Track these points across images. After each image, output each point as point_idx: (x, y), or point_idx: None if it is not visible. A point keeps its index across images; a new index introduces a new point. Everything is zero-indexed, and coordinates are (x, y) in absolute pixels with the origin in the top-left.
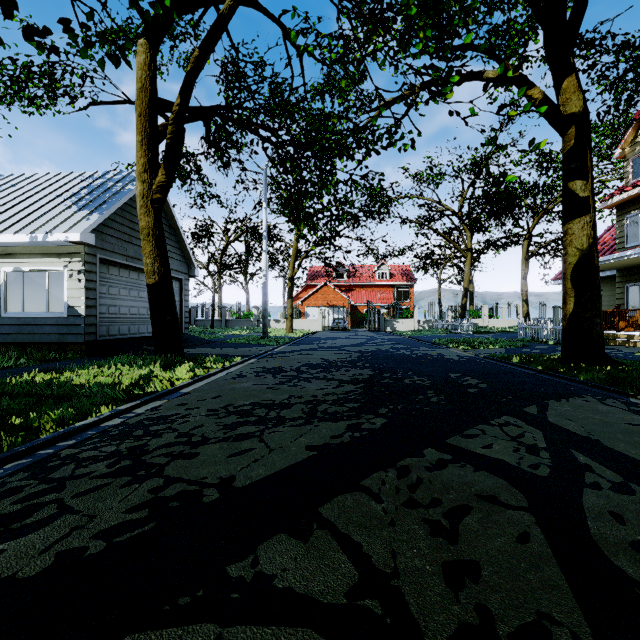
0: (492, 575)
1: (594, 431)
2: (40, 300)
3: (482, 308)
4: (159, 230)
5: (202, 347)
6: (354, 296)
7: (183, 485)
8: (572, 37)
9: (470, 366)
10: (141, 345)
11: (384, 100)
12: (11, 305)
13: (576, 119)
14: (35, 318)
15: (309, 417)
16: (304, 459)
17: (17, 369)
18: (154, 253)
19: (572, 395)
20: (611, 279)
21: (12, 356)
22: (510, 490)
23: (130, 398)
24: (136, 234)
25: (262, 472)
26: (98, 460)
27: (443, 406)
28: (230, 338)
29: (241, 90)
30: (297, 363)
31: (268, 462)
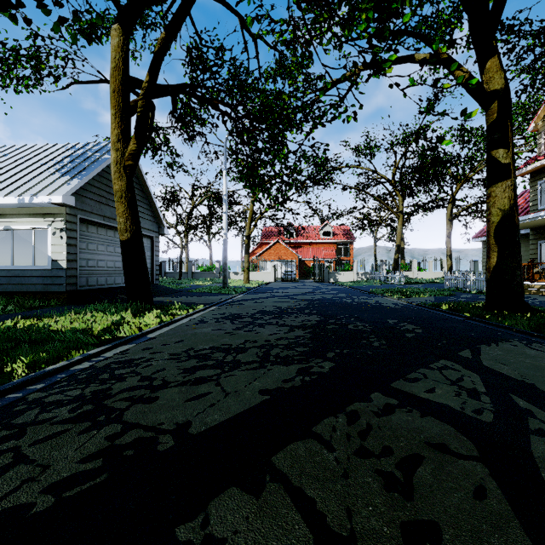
0: (454, 539)
1: (527, 375)
2: (27, 255)
3: (412, 262)
4: (131, 193)
5: (170, 296)
6: (302, 252)
7: (140, 431)
8: (495, 23)
9: (405, 313)
10: (116, 294)
11: (330, 76)
12: (2, 259)
13: (498, 95)
14: (23, 270)
15: (263, 361)
16: (258, 404)
17: (4, 316)
18: (126, 213)
19: (500, 340)
20: (525, 237)
21: (1, 304)
22: (458, 437)
23: (101, 342)
24: (112, 197)
25: (217, 417)
26: (62, 404)
27: (385, 350)
28: (195, 288)
29: (204, 71)
30: (252, 310)
31: (223, 407)
